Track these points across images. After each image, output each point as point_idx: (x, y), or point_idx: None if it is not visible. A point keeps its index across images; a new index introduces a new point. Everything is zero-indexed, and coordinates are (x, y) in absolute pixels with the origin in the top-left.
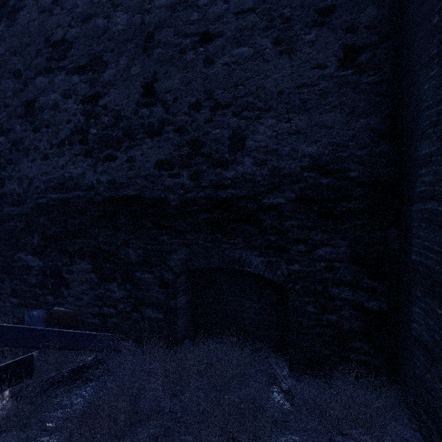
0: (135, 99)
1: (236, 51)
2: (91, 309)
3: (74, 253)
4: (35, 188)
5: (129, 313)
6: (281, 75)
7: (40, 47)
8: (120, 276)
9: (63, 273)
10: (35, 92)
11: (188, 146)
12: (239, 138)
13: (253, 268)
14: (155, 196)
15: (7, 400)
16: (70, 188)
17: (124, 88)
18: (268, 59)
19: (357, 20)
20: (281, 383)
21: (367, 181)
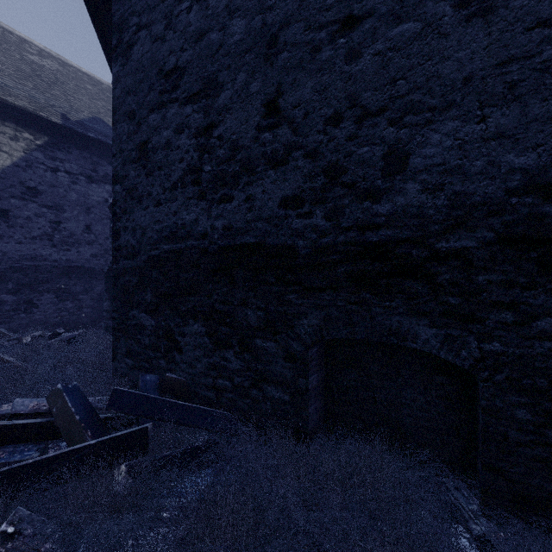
0: (255, 123)
1: (394, 31)
2: (205, 379)
3: (186, 313)
4: (148, 238)
5: (247, 389)
6: (469, 52)
7: (153, 81)
8: (237, 343)
9: (175, 335)
10: (148, 132)
11: (323, 175)
12: (399, 156)
13: (420, 344)
14: (280, 243)
15: (123, 475)
16: (183, 237)
17: (242, 111)
18: (446, 32)
19: None
20: (469, 522)
21: None
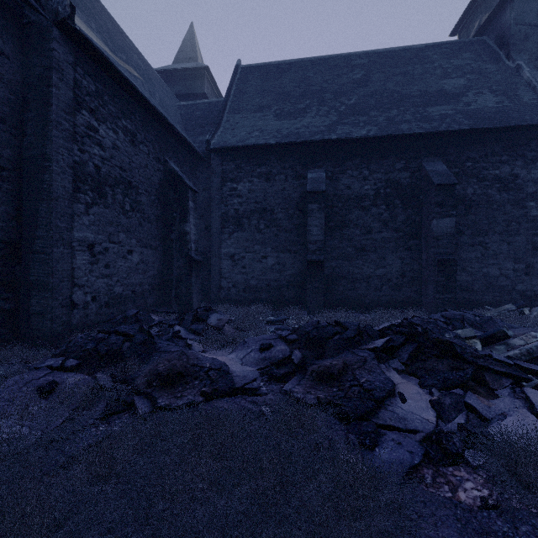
0: None
1: None
2: None
3: None
4: None
5: None
6: None
7: None
8: None
9: None
10: None
11: None
12: None
13: None
14: None
15: None
16: None
17: None
18: None
19: (2, 152)
20: None
21: (6, 240)
